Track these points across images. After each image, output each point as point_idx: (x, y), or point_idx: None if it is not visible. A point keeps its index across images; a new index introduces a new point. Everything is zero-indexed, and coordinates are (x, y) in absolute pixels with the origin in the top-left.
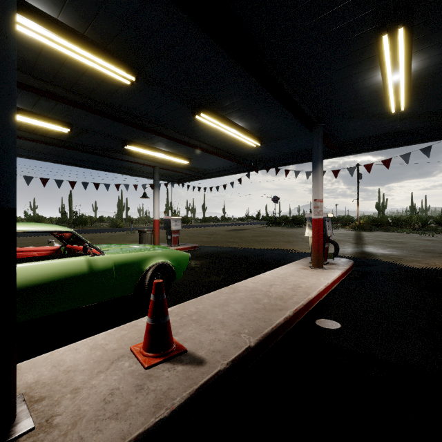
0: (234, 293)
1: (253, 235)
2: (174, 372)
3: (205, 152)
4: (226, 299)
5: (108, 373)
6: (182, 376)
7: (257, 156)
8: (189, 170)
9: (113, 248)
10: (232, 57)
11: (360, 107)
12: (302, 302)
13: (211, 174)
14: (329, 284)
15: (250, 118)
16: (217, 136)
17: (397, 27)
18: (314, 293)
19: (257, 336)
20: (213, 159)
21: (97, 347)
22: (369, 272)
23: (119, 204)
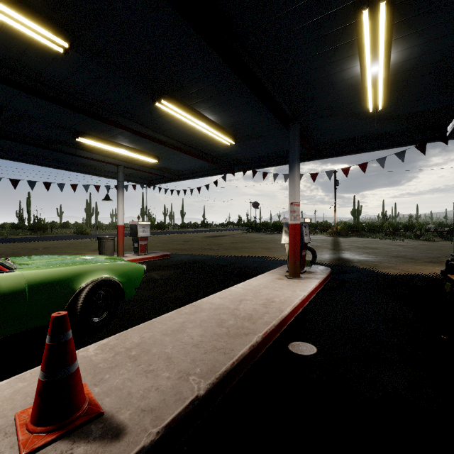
0: (195, 314)
1: (232, 242)
2: None
3: (174, 149)
4: (183, 322)
5: None
6: None
7: (233, 156)
8: (160, 171)
9: (38, 261)
10: (189, 24)
11: (338, 104)
12: (274, 322)
13: (185, 175)
14: (306, 296)
15: (221, 110)
16: (186, 131)
17: (379, 1)
18: (288, 309)
19: (211, 378)
20: (185, 159)
21: None
22: (347, 280)
23: (88, 208)
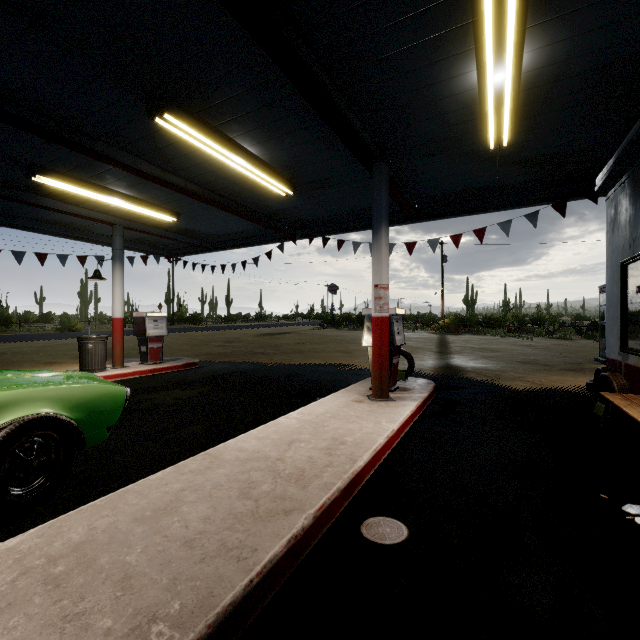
0: (207, 471)
1: (297, 342)
2: None
3: (199, 200)
4: (180, 490)
5: None
6: None
7: (293, 215)
8: (183, 236)
9: None
10: None
11: (445, 135)
12: (339, 483)
13: (223, 243)
14: (395, 431)
15: (267, 138)
16: (215, 171)
17: None
18: (365, 456)
19: (196, 628)
20: (220, 217)
21: None
22: (457, 400)
23: (83, 292)
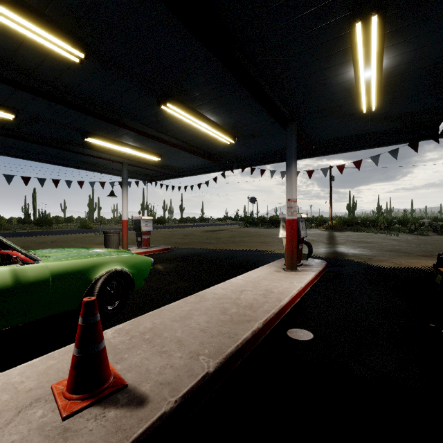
0: (200, 303)
1: (230, 236)
2: (102, 421)
3: (176, 148)
4: (189, 310)
5: (6, 432)
6: (112, 426)
7: (232, 154)
8: (162, 168)
9: (57, 253)
10: (196, 36)
11: (333, 105)
12: (273, 310)
13: (185, 172)
14: (302, 287)
15: (222, 112)
16: (188, 131)
17: (371, 15)
18: (286, 299)
19: (219, 358)
20: (186, 157)
21: (6, 388)
22: (342, 273)
23: (91, 203)
